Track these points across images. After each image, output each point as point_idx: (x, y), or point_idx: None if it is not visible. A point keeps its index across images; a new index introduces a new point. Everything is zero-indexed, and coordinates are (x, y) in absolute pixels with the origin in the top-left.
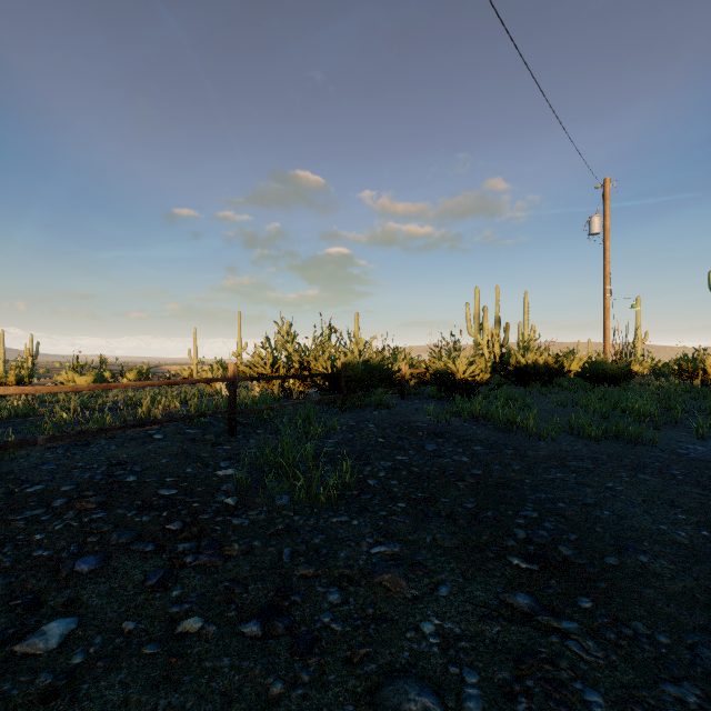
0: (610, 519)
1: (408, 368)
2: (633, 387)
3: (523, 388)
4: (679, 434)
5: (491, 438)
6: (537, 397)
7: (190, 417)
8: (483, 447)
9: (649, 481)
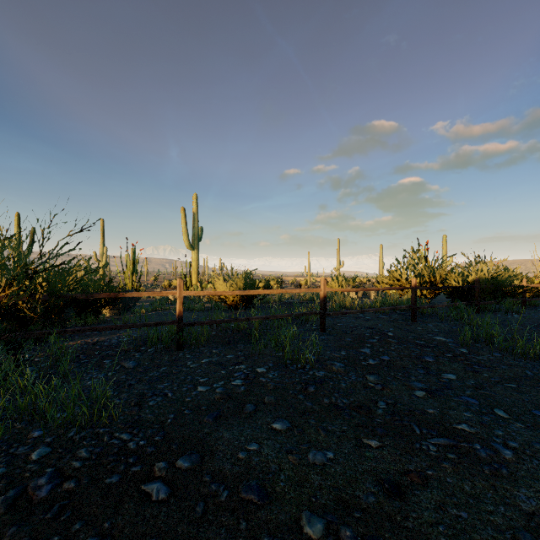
0: None
1: (521, 283)
2: None
3: None
4: None
5: None
6: None
7: (396, 308)
8: None
9: None
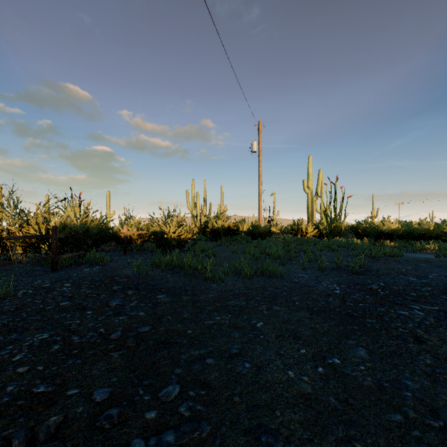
0: (249, 375)
1: (135, 230)
2: (272, 239)
3: (216, 242)
4: (294, 267)
5: (178, 284)
6: (223, 247)
7: None
8: (167, 295)
9: (280, 311)
